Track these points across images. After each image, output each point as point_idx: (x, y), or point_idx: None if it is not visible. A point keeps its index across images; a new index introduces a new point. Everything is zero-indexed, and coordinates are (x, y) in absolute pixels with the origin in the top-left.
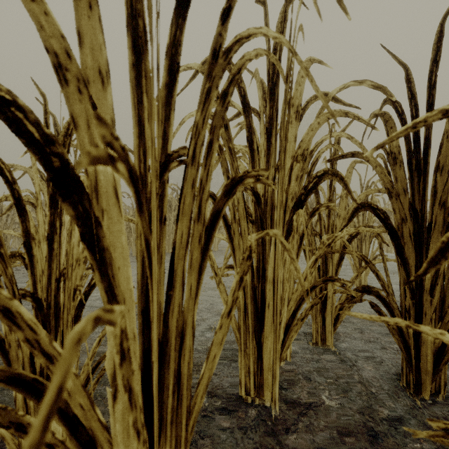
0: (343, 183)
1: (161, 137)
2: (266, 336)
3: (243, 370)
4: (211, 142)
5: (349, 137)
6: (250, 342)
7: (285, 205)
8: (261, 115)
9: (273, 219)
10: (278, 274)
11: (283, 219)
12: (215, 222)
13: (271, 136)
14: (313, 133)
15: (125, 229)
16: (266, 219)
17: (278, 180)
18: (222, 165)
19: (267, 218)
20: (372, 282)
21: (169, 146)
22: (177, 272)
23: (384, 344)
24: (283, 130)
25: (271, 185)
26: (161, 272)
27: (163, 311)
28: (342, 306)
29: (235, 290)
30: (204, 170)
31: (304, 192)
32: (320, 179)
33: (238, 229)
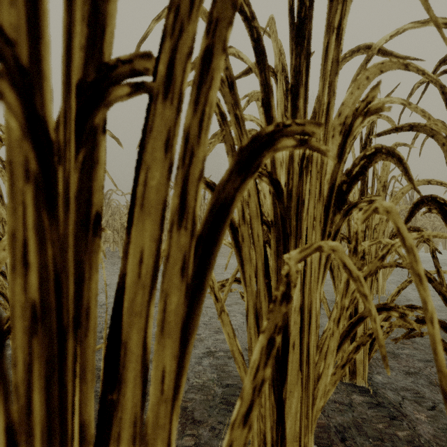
0: (401, 167)
1: (84, 18)
2: (290, 389)
3: (256, 437)
4: (209, 53)
5: (405, 102)
6: (266, 397)
7: (329, 197)
8: (278, 76)
9: (300, 220)
10: (311, 303)
11: (324, 219)
12: (218, 227)
13: (298, 97)
14: (359, 93)
15: (119, 228)
16: (290, 220)
17: (312, 160)
18: (226, 142)
19: (292, 218)
20: (389, 288)
21: (107, 45)
22: (128, 345)
23: (428, 377)
24: (322, 79)
25: (326, 153)
26: (86, 350)
27: (92, 444)
28: (395, 342)
29: (258, 366)
30: (193, 113)
31: (346, 179)
32: (370, 161)
33: (248, 234)
